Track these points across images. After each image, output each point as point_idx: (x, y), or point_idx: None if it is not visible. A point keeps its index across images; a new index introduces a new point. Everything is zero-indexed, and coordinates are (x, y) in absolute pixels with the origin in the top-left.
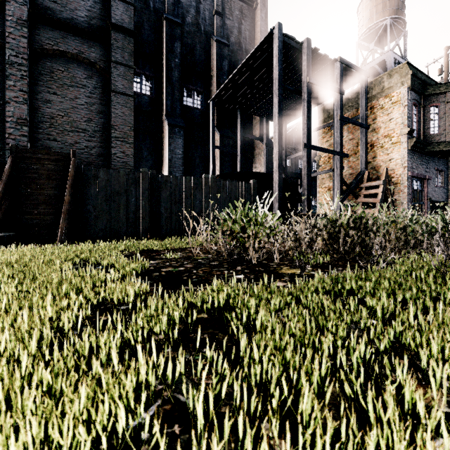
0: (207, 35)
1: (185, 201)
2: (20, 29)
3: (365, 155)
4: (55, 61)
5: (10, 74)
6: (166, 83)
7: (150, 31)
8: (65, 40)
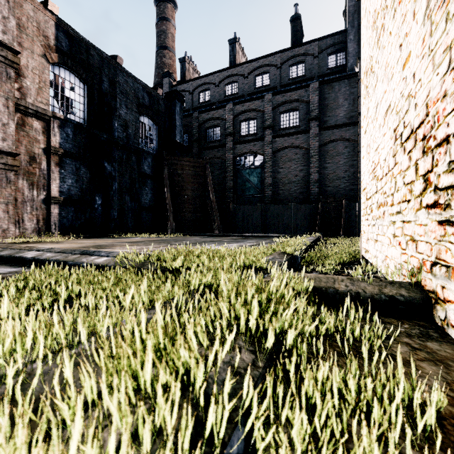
0: None
1: None
2: (315, 139)
3: None
4: (329, 146)
5: (312, 161)
6: None
7: None
8: (334, 133)
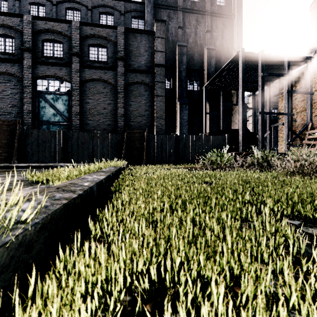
0: (201, 46)
1: (191, 147)
2: (121, 77)
3: (310, 112)
4: (133, 87)
5: (118, 97)
6: (178, 80)
7: (169, 54)
8: (137, 76)
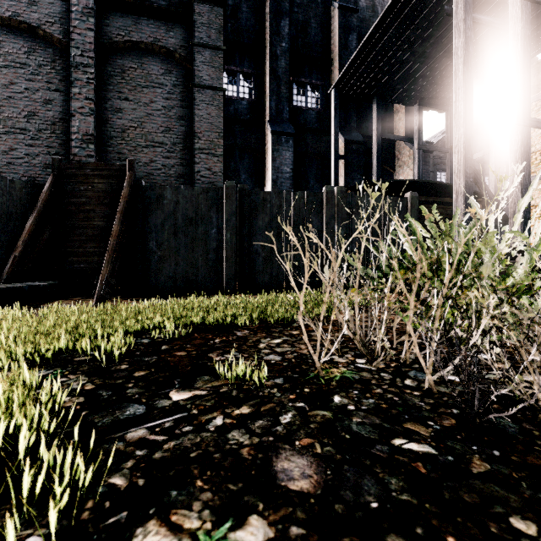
0: (326, 4)
1: (293, 231)
2: (85, 21)
3: None
4: (126, 57)
5: (75, 80)
6: (269, 78)
7: (249, 14)
8: (138, 27)
